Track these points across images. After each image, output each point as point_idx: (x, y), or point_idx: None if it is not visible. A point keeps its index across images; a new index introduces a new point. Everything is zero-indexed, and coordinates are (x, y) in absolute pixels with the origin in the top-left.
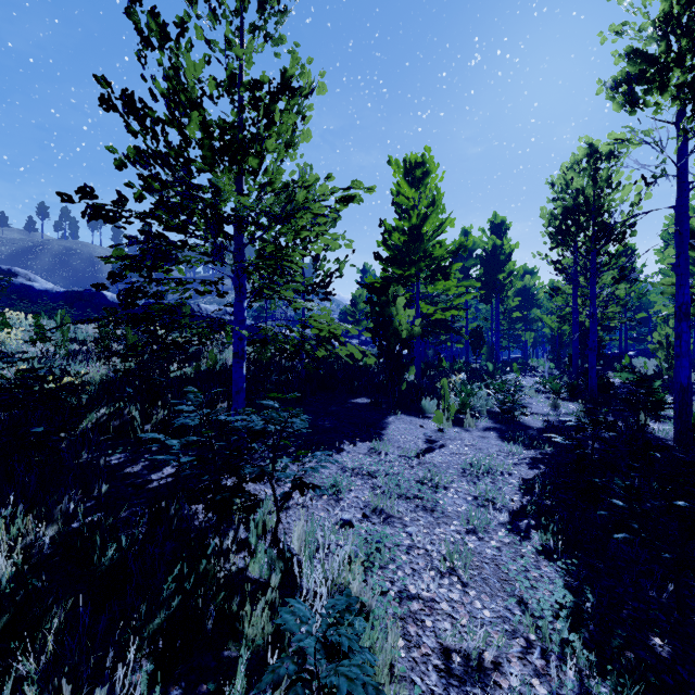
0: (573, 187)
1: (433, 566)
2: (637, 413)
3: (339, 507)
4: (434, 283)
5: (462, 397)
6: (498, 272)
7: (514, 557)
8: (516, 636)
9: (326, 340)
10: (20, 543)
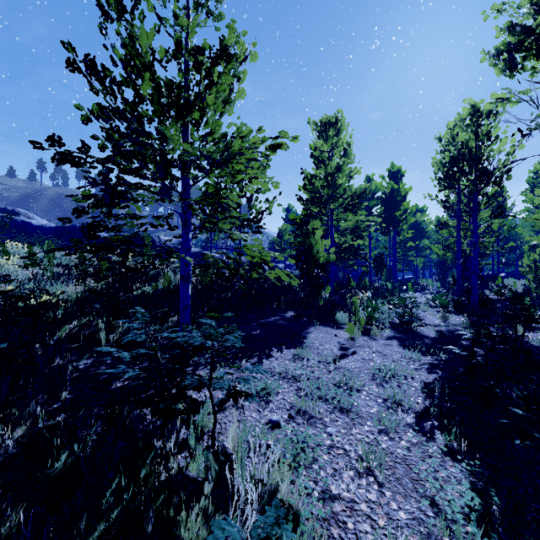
0: (459, 140)
1: (352, 466)
2: (515, 325)
3: (268, 408)
4: (345, 219)
5: (368, 312)
6: (396, 210)
7: (422, 457)
8: (431, 539)
9: (258, 264)
10: None
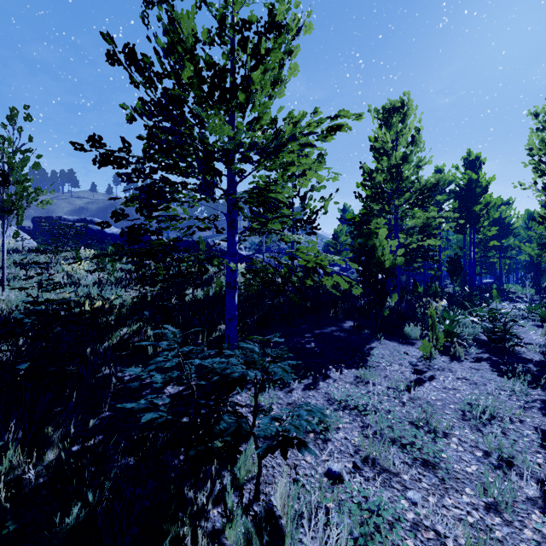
0: None
1: None
2: None
3: (326, 451)
4: (412, 216)
5: (447, 325)
6: (474, 203)
7: None
8: None
9: (312, 268)
10: (11, 475)
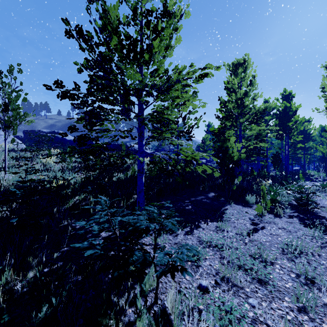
0: None
1: None
2: None
3: (198, 273)
4: (250, 129)
5: (272, 195)
6: (288, 121)
7: None
8: None
9: (189, 160)
10: (7, 286)
